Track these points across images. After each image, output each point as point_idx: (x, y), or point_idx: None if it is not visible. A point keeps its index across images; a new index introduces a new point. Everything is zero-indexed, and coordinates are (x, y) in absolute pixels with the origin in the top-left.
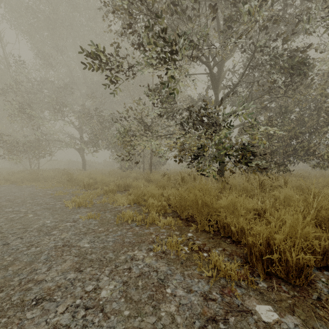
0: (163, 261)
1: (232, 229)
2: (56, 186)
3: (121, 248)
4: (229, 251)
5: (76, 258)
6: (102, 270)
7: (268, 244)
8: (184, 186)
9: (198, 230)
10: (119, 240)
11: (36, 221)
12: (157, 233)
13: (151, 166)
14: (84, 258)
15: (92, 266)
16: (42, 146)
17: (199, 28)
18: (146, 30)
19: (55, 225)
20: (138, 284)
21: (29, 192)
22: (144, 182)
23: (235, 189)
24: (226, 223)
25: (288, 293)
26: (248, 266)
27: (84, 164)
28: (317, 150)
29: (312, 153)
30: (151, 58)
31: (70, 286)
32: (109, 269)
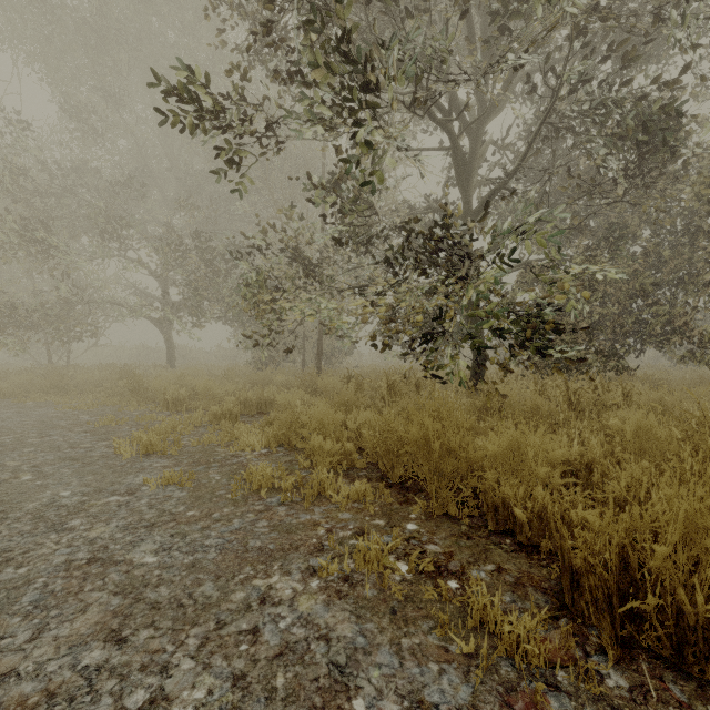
0: (345, 607)
1: (517, 514)
2: (104, 404)
3: (238, 567)
4: (513, 573)
5: (117, 600)
6: (180, 637)
7: (621, 563)
8: (395, 404)
9: (432, 514)
10: (235, 545)
11: (37, 492)
12: (330, 522)
13: (320, 359)
14: (137, 600)
15: (156, 623)
16: (75, 313)
17: (433, 25)
18: (305, 35)
19: (80, 504)
20: (275, 682)
21: (38, 418)
22: (303, 394)
23: (512, 412)
24: (501, 499)
25: (690, 709)
26: (568, 620)
27: (171, 354)
28: (691, 322)
29: (677, 329)
30: (319, 102)
31: (82, 693)
32: (200, 634)
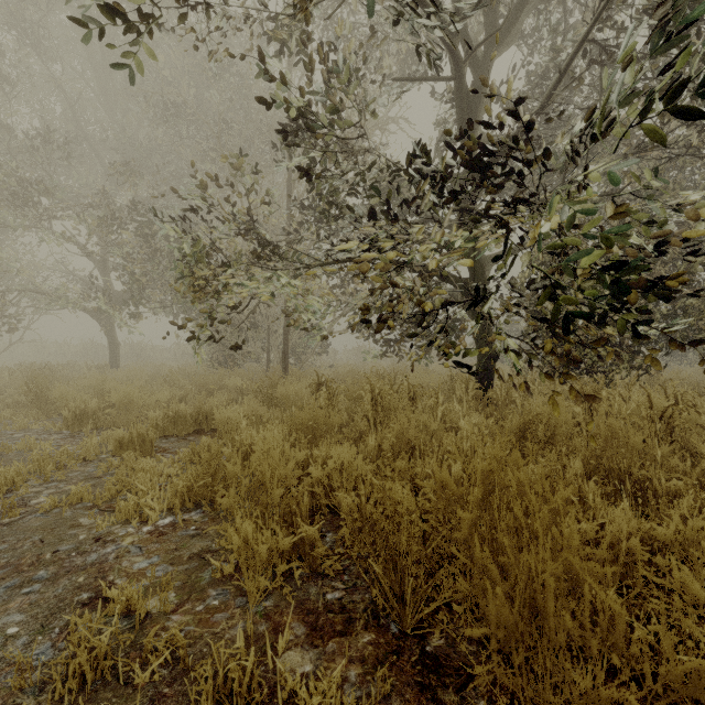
0: None
1: None
2: None
3: None
4: None
5: None
6: None
7: None
8: (387, 430)
9: None
10: None
11: None
12: None
13: (286, 358)
14: None
15: None
16: None
17: None
18: None
19: None
20: None
21: None
22: (255, 407)
23: (568, 443)
24: None
25: None
26: None
27: (114, 351)
28: None
29: None
30: None
31: None
32: None
